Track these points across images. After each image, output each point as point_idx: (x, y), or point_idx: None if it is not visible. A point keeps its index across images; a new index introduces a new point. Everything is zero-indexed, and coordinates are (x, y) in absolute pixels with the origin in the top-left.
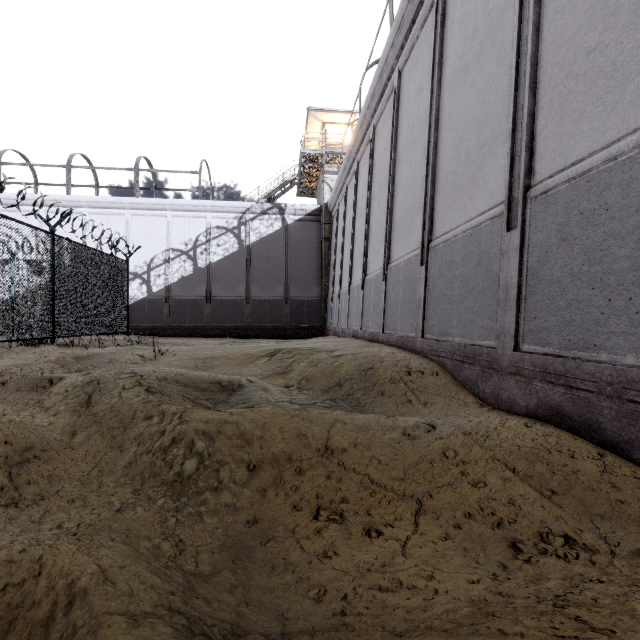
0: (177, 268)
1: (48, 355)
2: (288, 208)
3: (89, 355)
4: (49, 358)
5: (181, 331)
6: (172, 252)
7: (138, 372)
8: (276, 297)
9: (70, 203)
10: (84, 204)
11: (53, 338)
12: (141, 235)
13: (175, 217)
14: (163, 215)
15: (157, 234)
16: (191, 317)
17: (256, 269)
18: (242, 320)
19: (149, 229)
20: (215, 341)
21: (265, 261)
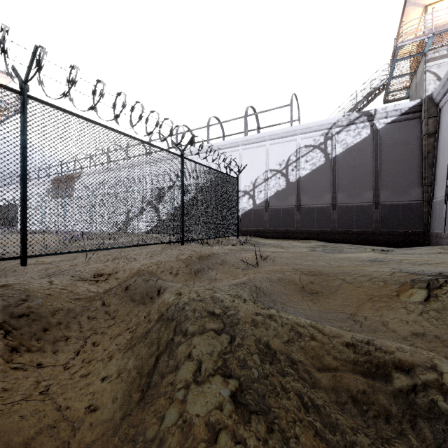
0: (273, 184)
1: (184, 253)
2: (378, 113)
3: (209, 255)
4: (183, 256)
5: (276, 234)
6: (269, 172)
7: (227, 323)
8: (364, 203)
9: (208, 149)
10: (216, 148)
11: (182, 241)
12: (248, 163)
13: (272, 145)
14: (263, 145)
15: (259, 160)
16: (284, 223)
17: (342, 178)
18: (328, 225)
19: (254, 157)
20: (305, 244)
21: (351, 169)
